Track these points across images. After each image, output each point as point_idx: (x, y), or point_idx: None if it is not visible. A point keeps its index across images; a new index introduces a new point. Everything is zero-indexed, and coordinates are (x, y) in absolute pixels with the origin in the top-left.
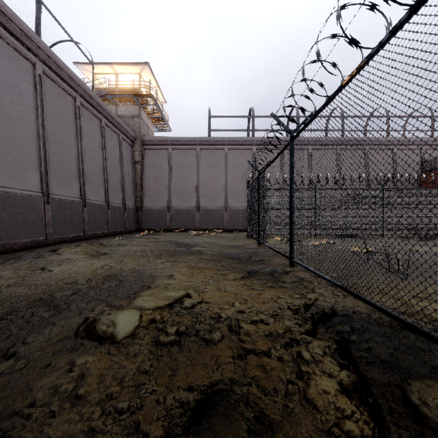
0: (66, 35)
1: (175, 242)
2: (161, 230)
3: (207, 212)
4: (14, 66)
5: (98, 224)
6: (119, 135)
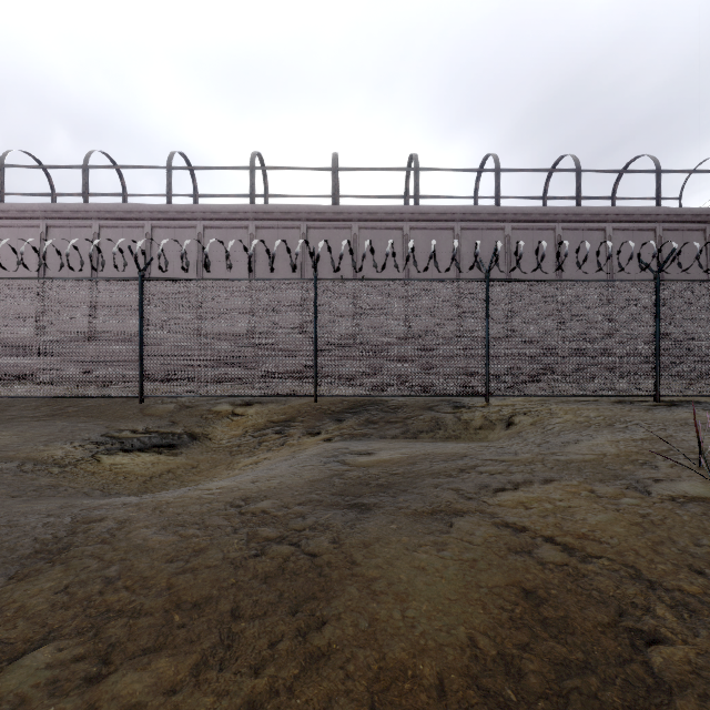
0: None
1: None
2: None
3: None
4: (636, 244)
5: None
6: None
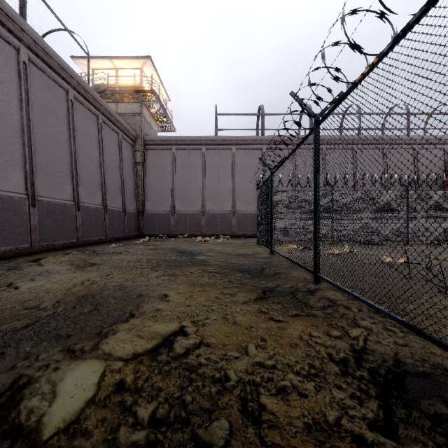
0: (68, 34)
1: (177, 250)
2: (164, 236)
3: (213, 216)
4: None
5: (94, 229)
6: (118, 133)
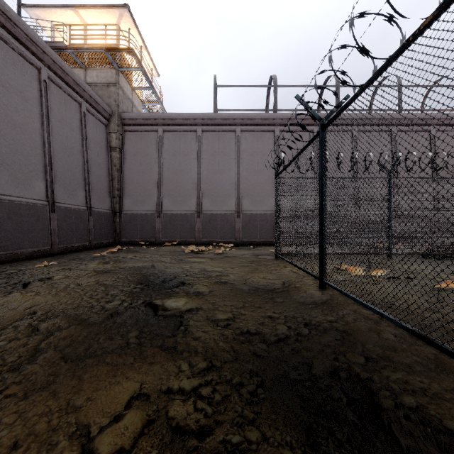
0: None
1: (142, 275)
2: (147, 244)
3: (212, 218)
4: None
5: (27, 236)
6: (81, 103)
